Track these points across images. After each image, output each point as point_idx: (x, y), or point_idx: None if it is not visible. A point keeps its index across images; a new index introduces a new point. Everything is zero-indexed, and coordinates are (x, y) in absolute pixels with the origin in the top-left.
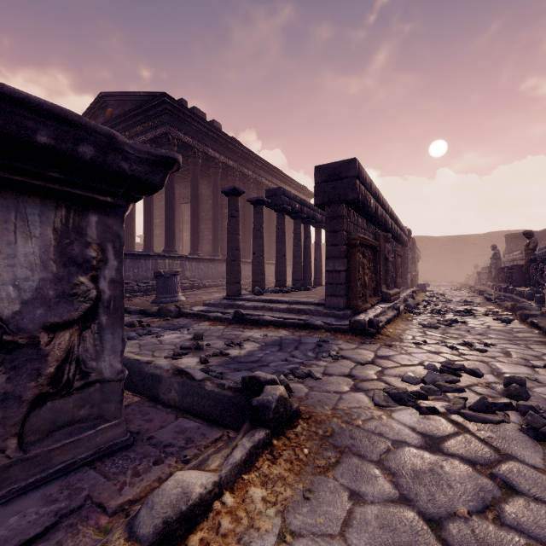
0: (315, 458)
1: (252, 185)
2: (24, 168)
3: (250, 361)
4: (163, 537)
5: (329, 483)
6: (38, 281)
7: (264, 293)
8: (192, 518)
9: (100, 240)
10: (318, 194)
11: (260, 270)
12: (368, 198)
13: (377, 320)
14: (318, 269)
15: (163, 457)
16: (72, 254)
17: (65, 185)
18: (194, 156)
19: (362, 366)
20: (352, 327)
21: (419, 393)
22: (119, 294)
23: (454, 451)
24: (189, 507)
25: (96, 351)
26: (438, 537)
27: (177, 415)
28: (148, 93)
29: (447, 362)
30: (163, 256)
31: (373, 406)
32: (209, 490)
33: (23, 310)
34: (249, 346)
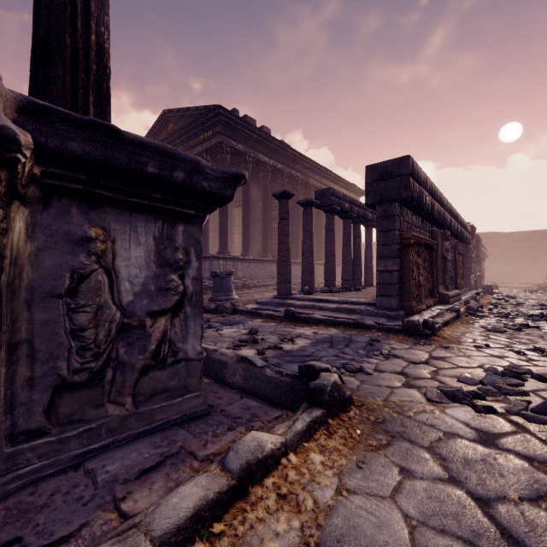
0: (367, 438)
1: (300, 186)
2: (137, 192)
3: (302, 355)
4: (246, 474)
5: (381, 459)
6: (144, 278)
7: (314, 293)
8: (266, 466)
9: (185, 245)
10: (369, 194)
11: (309, 271)
12: (424, 195)
13: (432, 321)
14: (369, 269)
15: (234, 426)
16: (166, 257)
17: (163, 203)
18: (245, 162)
19: (415, 365)
20: (405, 327)
21: (475, 393)
22: (199, 289)
23: (510, 447)
24: (264, 456)
25: (183, 335)
26: (486, 513)
27: (242, 396)
28: (204, 107)
29: (511, 365)
30: (217, 257)
31: (425, 401)
32: (278, 448)
33: (134, 300)
34: (301, 342)
